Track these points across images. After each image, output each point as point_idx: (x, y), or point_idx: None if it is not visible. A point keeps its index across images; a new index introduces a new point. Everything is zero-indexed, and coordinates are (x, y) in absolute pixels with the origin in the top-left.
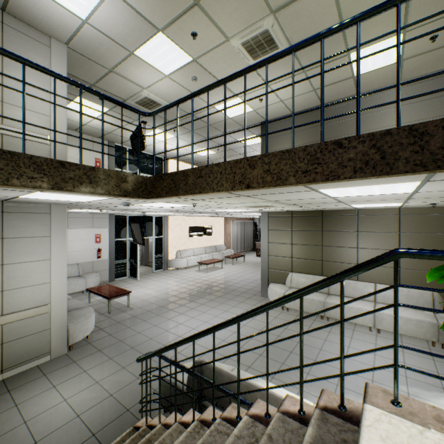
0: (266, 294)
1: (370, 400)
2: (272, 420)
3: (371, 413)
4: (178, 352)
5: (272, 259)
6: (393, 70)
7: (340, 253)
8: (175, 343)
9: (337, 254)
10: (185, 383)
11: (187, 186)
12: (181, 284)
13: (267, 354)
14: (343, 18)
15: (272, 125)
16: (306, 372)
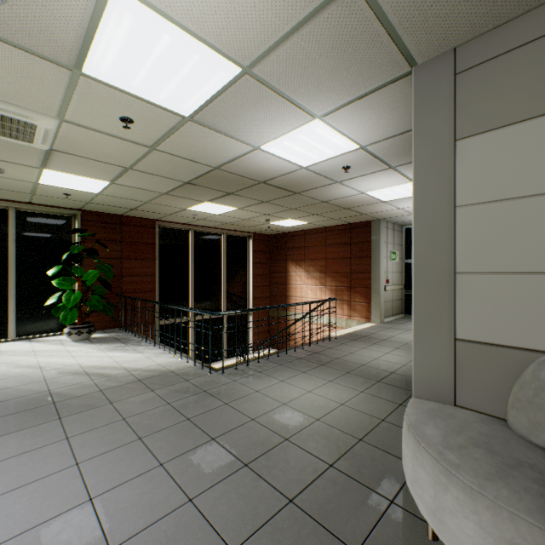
0: None
1: None
2: None
3: None
4: None
5: None
6: None
7: None
8: None
9: None
10: None
11: None
12: None
13: None
14: None
15: None
16: None
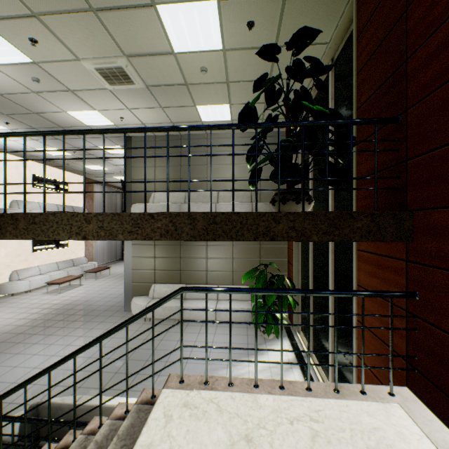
0: (130, 308)
1: (167, 385)
2: (101, 428)
3: (164, 394)
4: (10, 403)
5: (137, 272)
6: None
7: (195, 263)
8: (0, 396)
9: (192, 264)
10: (17, 434)
11: (17, 230)
12: (18, 314)
13: (101, 377)
14: (188, 81)
15: (137, 142)
16: (158, 374)
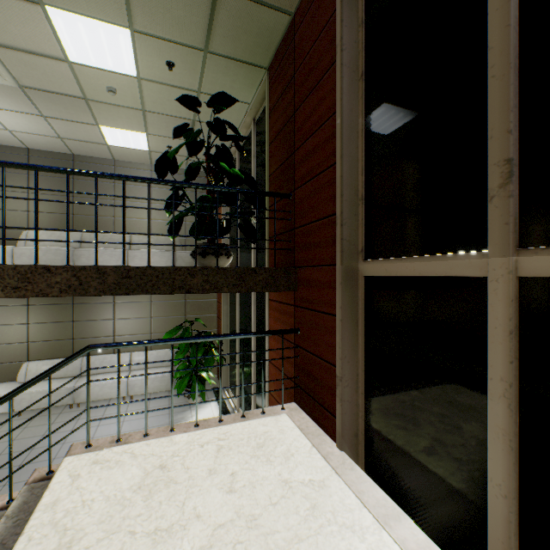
0: None
1: (71, 453)
2: None
3: (68, 461)
4: None
5: None
6: (145, 155)
7: (97, 327)
8: None
9: (93, 328)
10: None
11: None
12: None
13: None
14: (88, 96)
15: None
16: None
